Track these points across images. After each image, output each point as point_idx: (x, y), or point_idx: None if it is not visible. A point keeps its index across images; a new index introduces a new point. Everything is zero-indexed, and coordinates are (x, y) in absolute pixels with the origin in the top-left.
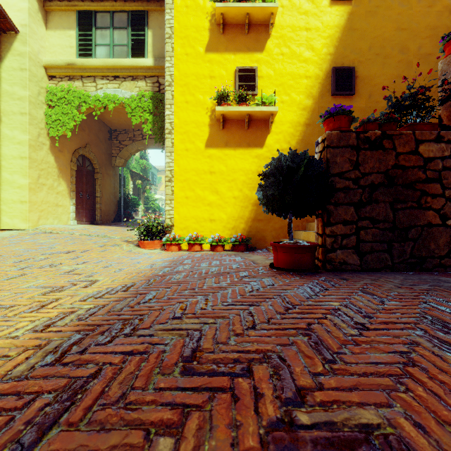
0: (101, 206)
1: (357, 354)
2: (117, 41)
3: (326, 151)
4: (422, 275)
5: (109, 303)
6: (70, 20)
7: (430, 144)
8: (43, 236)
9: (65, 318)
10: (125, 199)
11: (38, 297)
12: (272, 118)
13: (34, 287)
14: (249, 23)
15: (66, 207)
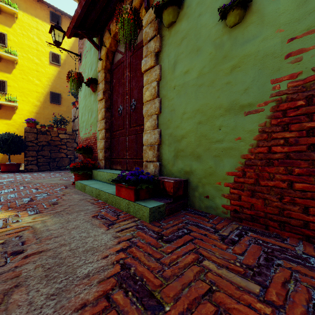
0: None
1: None
2: None
3: (25, 133)
4: (55, 171)
5: None
6: None
7: (63, 134)
8: None
9: None
10: None
11: None
12: (15, 108)
13: None
14: (2, 57)
15: None
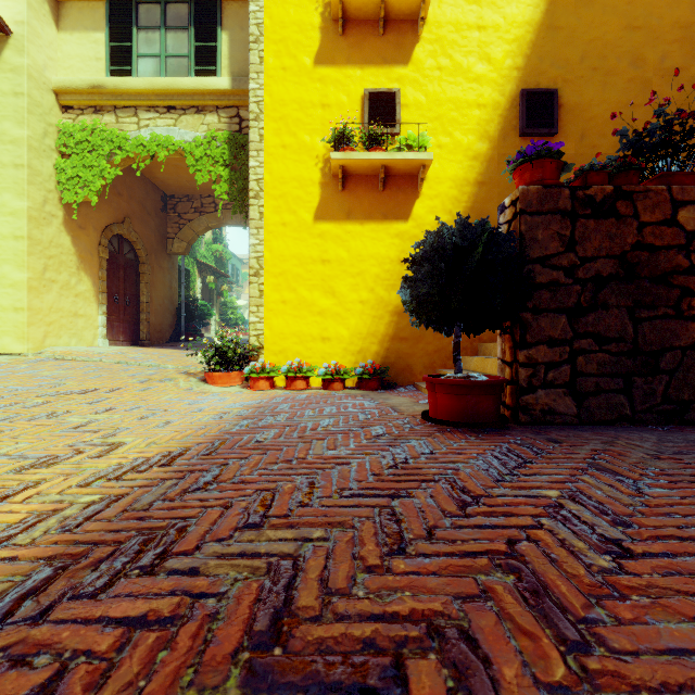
0: (148, 317)
1: (630, 625)
2: (172, 49)
3: (519, 219)
4: (688, 434)
5: (131, 491)
6: (95, 16)
7: None
8: (49, 365)
9: (37, 525)
10: (188, 306)
11: (5, 477)
12: (423, 172)
13: (6, 458)
14: (386, 18)
15: (91, 318)
